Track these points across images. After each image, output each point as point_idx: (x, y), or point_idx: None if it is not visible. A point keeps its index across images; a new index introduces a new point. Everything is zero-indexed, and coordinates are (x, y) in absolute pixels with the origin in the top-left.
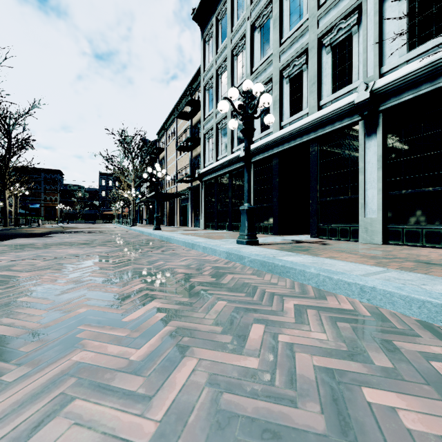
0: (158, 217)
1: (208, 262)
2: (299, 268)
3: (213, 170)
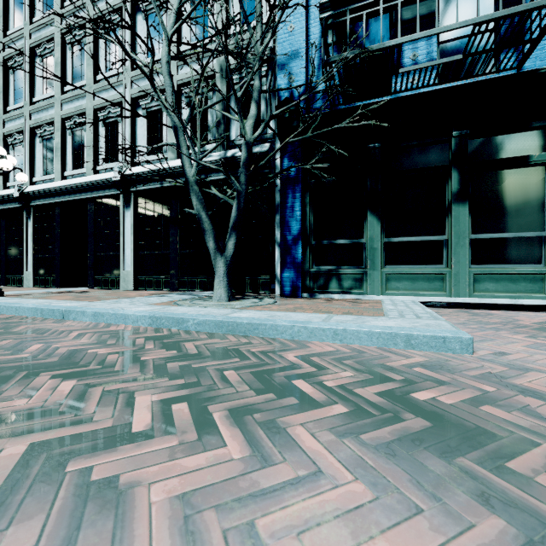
0: None
1: None
2: None
3: None
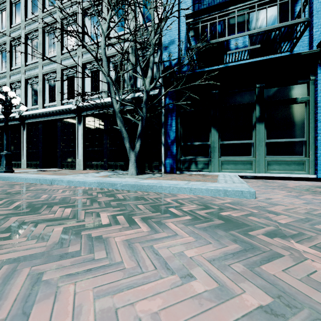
0: None
1: None
2: (12, 177)
3: None
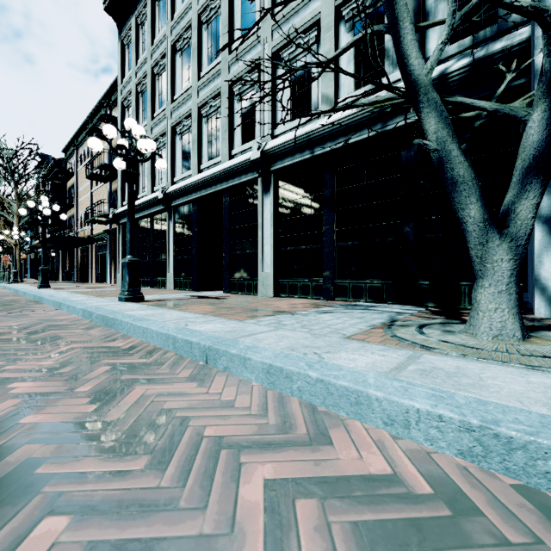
0: (46, 270)
1: (53, 321)
2: (120, 319)
3: None
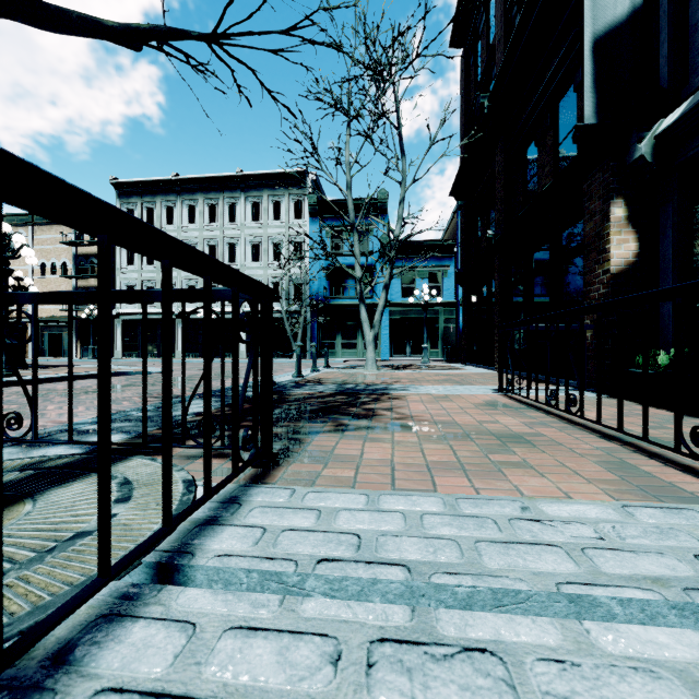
0: (94, 348)
1: None
2: None
3: (140, 314)
